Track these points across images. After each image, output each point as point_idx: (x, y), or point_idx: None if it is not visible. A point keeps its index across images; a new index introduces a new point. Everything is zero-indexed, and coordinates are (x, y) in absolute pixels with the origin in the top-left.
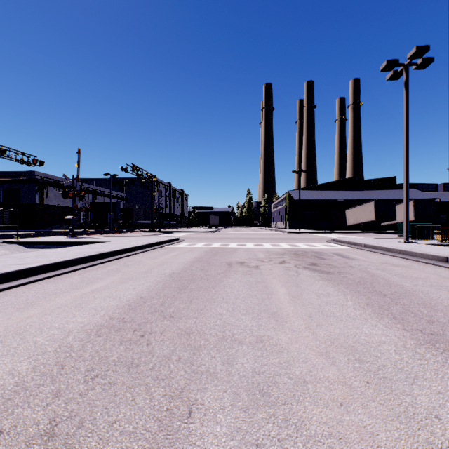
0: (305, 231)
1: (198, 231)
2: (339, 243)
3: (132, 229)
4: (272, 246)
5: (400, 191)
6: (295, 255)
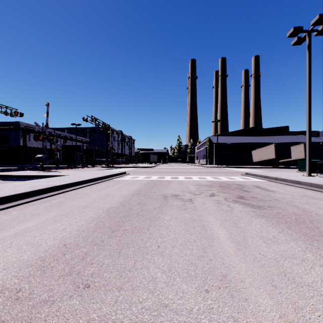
0: (222, 167)
1: (142, 167)
2: (253, 176)
3: (93, 164)
4: (199, 179)
5: (292, 137)
6: (221, 187)
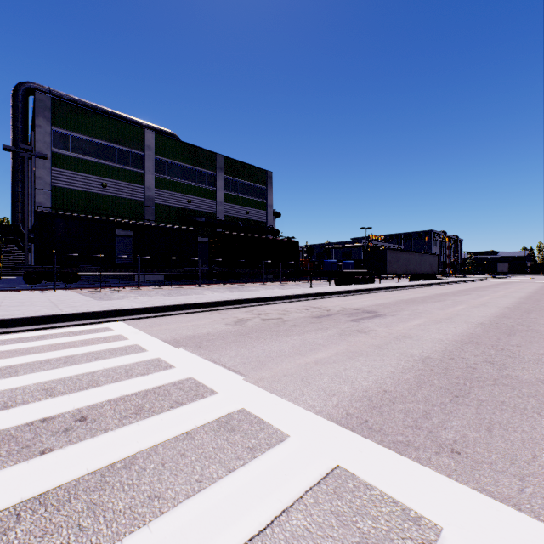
0: None
1: (490, 277)
2: None
3: None
4: None
5: None
6: None
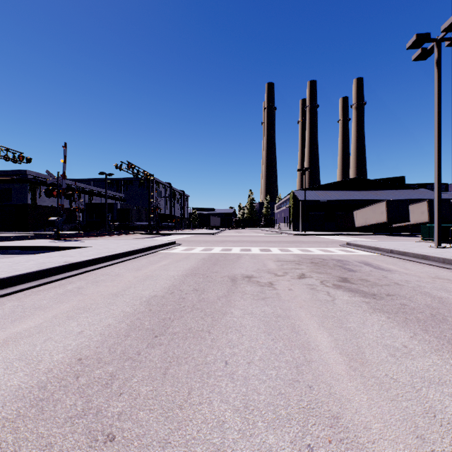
0: (312, 234)
1: (198, 233)
2: (357, 247)
3: (129, 230)
4: (281, 252)
5: (410, 191)
6: (314, 264)
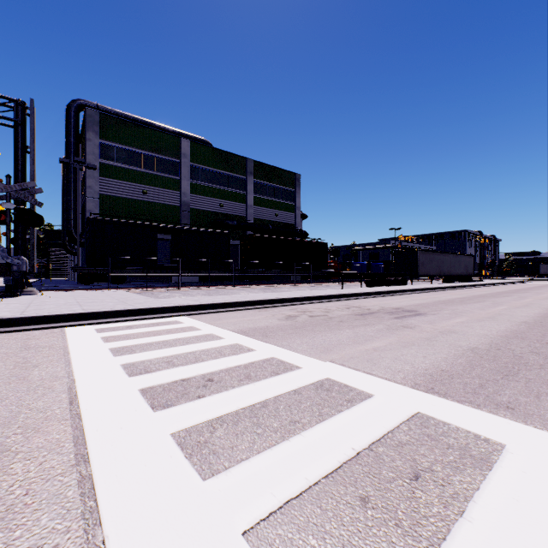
0: None
1: (532, 279)
2: None
3: None
4: None
5: None
6: None
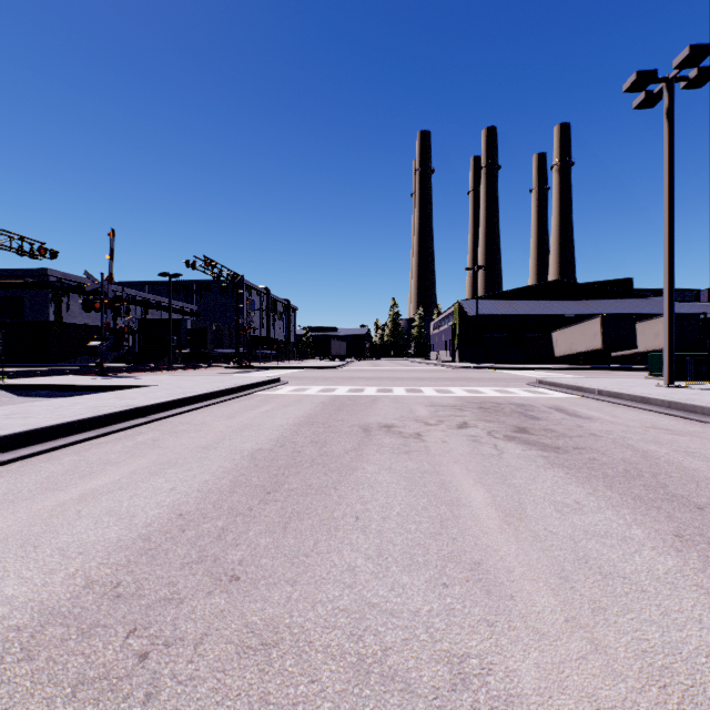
0: (487, 367)
1: (313, 367)
2: (552, 387)
3: (206, 362)
4: (438, 393)
5: (640, 302)
6: (482, 410)
